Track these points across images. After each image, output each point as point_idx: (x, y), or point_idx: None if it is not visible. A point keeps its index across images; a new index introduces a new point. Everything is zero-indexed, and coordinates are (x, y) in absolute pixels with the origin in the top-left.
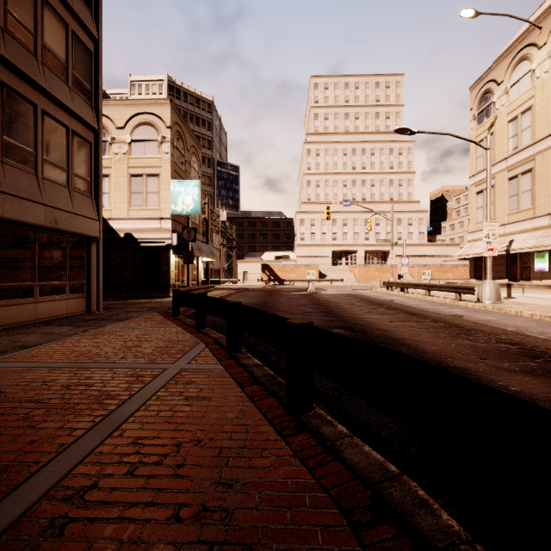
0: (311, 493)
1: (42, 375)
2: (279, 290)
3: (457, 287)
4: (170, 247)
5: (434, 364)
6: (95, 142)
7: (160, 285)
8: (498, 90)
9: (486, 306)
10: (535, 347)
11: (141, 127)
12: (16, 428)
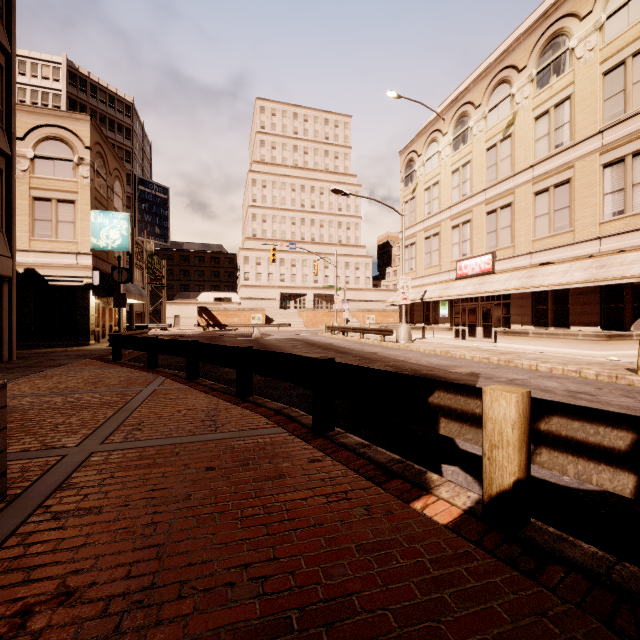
0: (250, 414)
1: (36, 399)
2: (221, 336)
3: (382, 330)
4: (90, 287)
5: None
6: (7, 169)
7: (76, 331)
8: (419, 161)
9: (400, 345)
10: (404, 367)
11: (49, 142)
12: (62, 416)
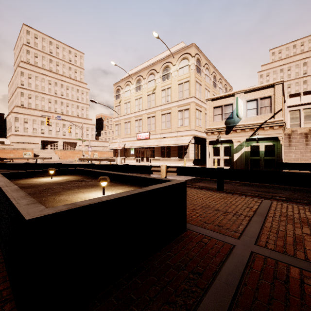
0: None
1: None
2: None
3: (110, 159)
4: None
5: None
6: None
7: None
8: (122, 91)
9: None
10: None
11: None
12: None
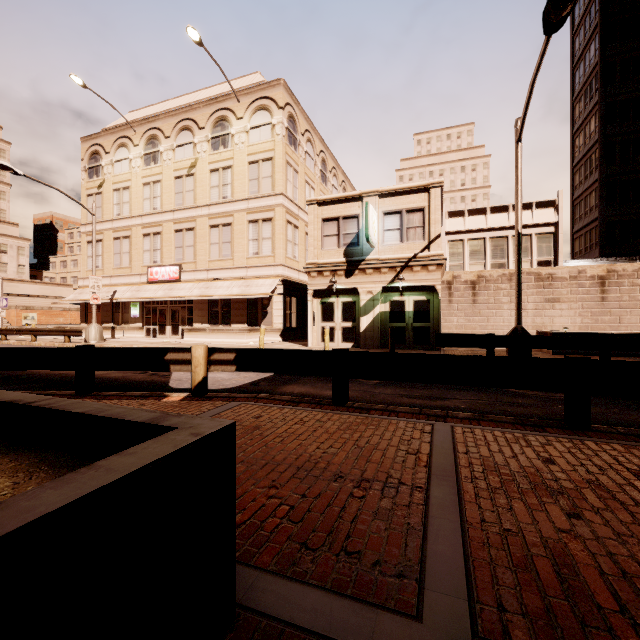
0: None
1: None
2: None
3: (67, 330)
4: None
5: (46, 375)
6: None
7: None
8: (107, 158)
9: None
10: None
11: None
12: None
